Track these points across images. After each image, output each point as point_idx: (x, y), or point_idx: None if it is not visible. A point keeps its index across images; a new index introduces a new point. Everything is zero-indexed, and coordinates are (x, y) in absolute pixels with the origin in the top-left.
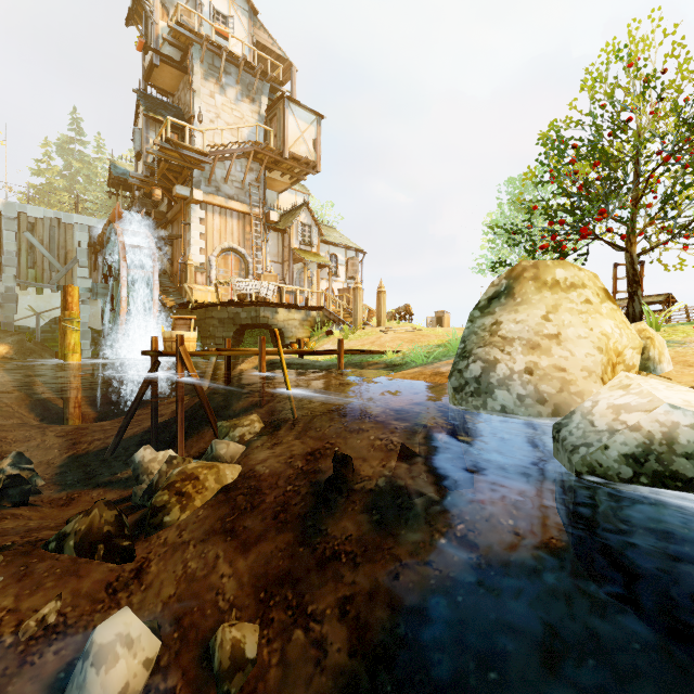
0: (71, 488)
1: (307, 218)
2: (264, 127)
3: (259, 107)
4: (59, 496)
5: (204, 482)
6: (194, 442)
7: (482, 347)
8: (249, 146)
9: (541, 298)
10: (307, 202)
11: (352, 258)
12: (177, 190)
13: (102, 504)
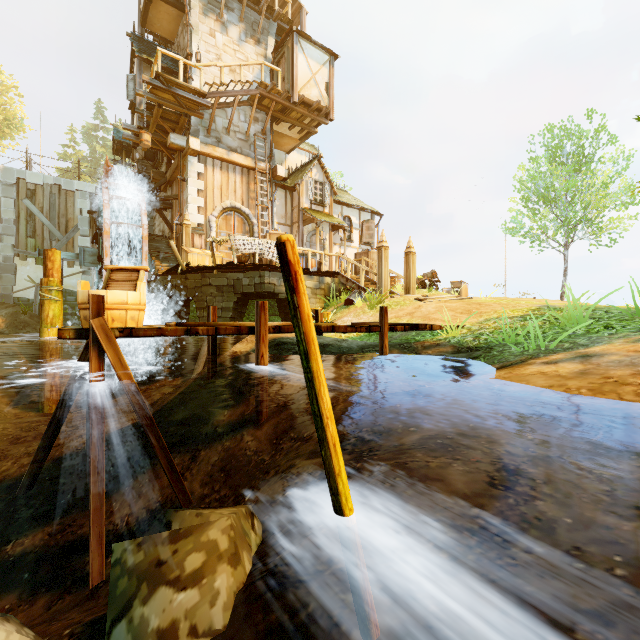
0: None
1: (318, 174)
2: (270, 66)
3: (265, 50)
4: None
5: None
6: (144, 485)
7: None
8: (254, 89)
9: None
10: (318, 155)
11: (368, 221)
12: (171, 139)
13: None
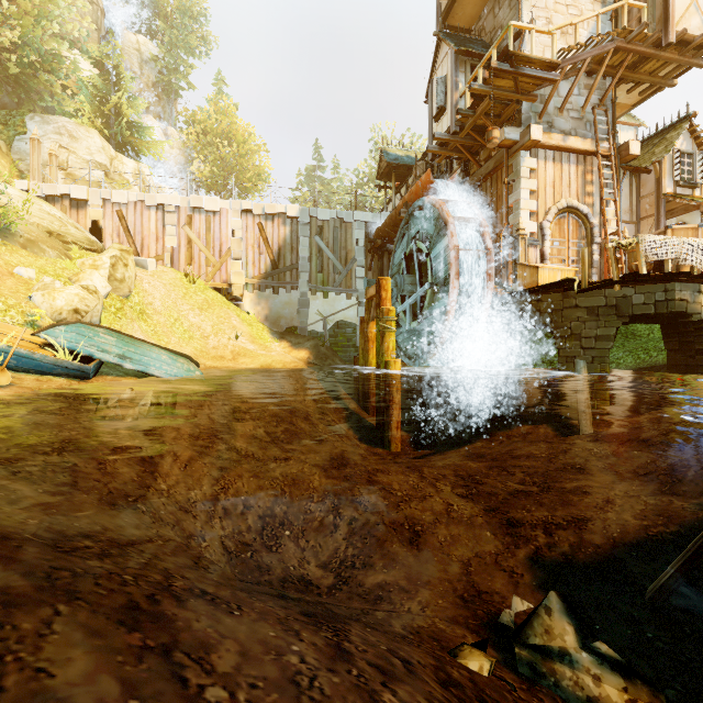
0: None
1: (684, 143)
2: (632, 4)
3: None
4: None
5: None
6: None
7: None
8: (609, 42)
9: None
10: (689, 114)
11: None
12: (504, 134)
13: None
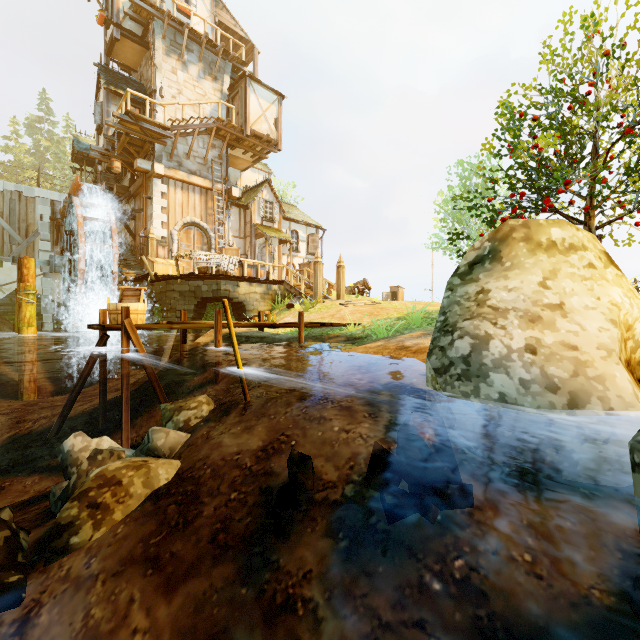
0: (3, 475)
1: (269, 195)
2: (225, 104)
3: (222, 86)
4: None
5: (128, 487)
6: (144, 421)
7: (468, 320)
8: (211, 123)
9: (536, 262)
10: (269, 179)
11: (313, 235)
12: (138, 163)
13: None
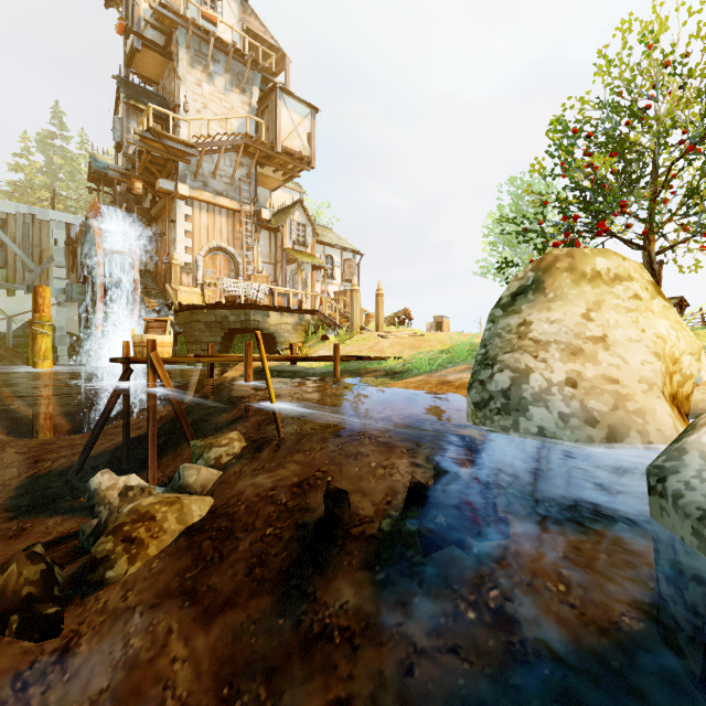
0: (24, 516)
1: (301, 217)
2: (254, 119)
3: (250, 99)
4: (8, 525)
5: (162, 522)
6: (170, 461)
7: (509, 353)
8: (239, 139)
9: (580, 293)
10: (301, 199)
11: (349, 260)
12: (160, 184)
13: (23, 557)
